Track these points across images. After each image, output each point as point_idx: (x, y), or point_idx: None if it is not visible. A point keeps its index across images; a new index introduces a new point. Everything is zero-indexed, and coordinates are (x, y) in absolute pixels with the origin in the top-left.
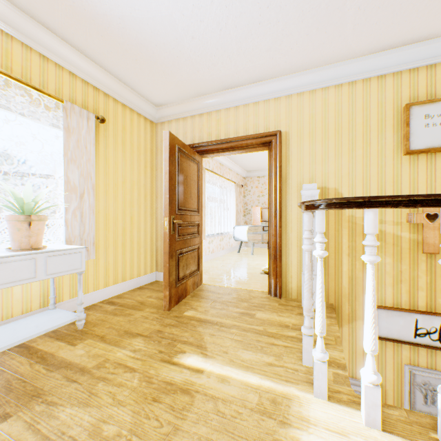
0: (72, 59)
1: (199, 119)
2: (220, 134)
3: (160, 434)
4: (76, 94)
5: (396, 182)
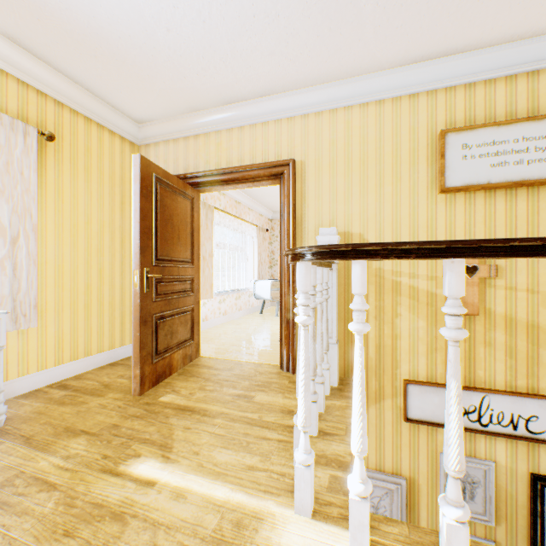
0: None
1: (194, 142)
2: (220, 162)
3: None
4: (8, 98)
5: (431, 227)
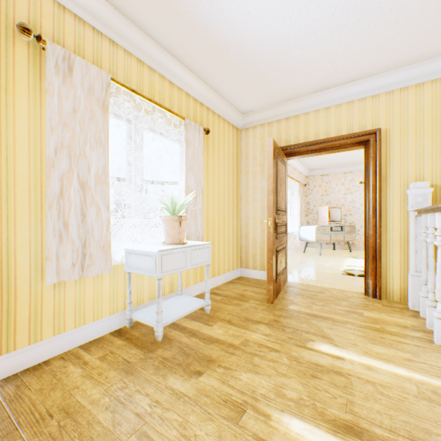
0: (188, 82)
1: (285, 123)
2: (308, 136)
3: (338, 403)
4: (189, 111)
5: None
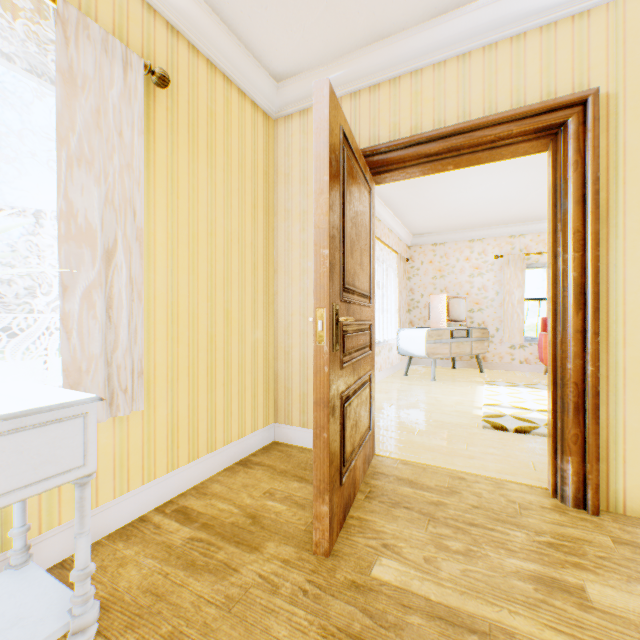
0: None
1: (370, 97)
2: (420, 124)
3: None
4: (98, 3)
5: None
